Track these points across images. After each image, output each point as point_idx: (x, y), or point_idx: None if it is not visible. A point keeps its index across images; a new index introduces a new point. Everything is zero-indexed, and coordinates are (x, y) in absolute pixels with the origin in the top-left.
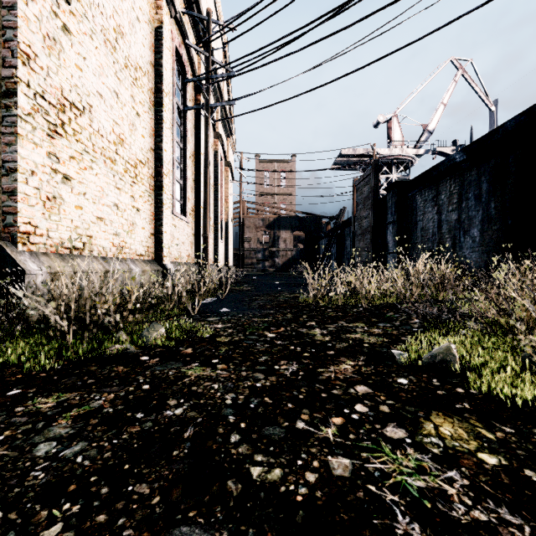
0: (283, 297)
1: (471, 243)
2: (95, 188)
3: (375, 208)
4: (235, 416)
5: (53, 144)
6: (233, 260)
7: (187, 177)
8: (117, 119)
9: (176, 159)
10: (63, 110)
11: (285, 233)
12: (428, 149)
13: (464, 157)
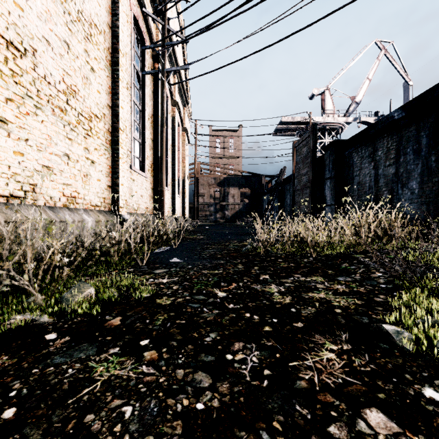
0: (233, 246)
1: (409, 195)
2: (41, 135)
3: (313, 166)
4: None
5: None
6: (189, 213)
7: (145, 137)
8: (68, 69)
9: (135, 119)
10: None
11: (233, 189)
12: (356, 117)
13: (403, 114)
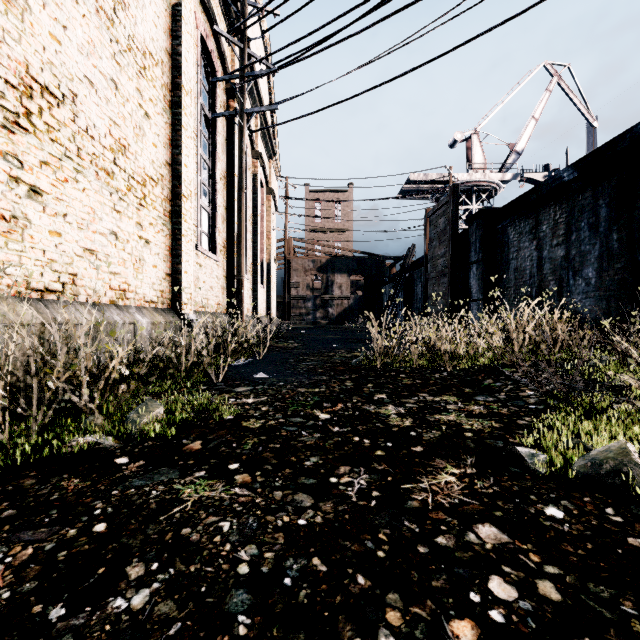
0: (339, 357)
1: (583, 286)
2: (82, 208)
3: (454, 245)
4: (251, 616)
5: (12, 141)
6: (277, 311)
7: (216, 204)
8: (116, 118)
9: (202, 180)
10: (29, 94)
11: (340, 277)
12: (516, 174)
13: (575, 174)
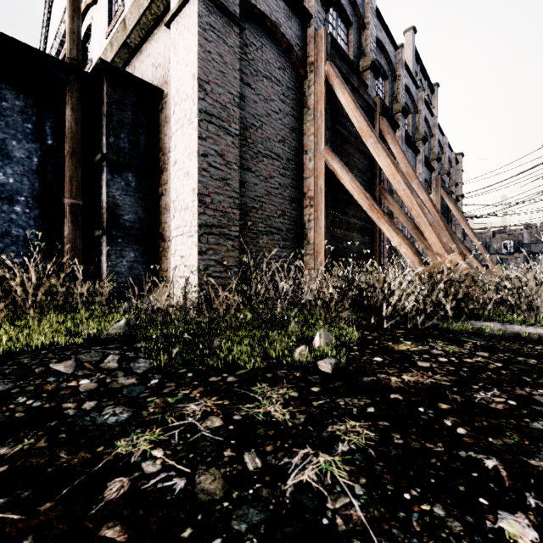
0: None
1: None
2: None
3: None
4: None
5: None
6: None
7: None
8: None
9: None
10: None
11: None
12: None
13: None
